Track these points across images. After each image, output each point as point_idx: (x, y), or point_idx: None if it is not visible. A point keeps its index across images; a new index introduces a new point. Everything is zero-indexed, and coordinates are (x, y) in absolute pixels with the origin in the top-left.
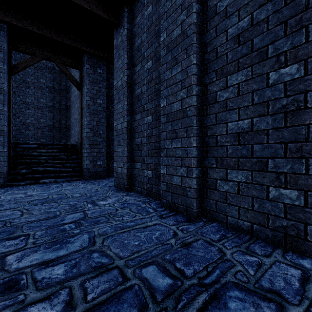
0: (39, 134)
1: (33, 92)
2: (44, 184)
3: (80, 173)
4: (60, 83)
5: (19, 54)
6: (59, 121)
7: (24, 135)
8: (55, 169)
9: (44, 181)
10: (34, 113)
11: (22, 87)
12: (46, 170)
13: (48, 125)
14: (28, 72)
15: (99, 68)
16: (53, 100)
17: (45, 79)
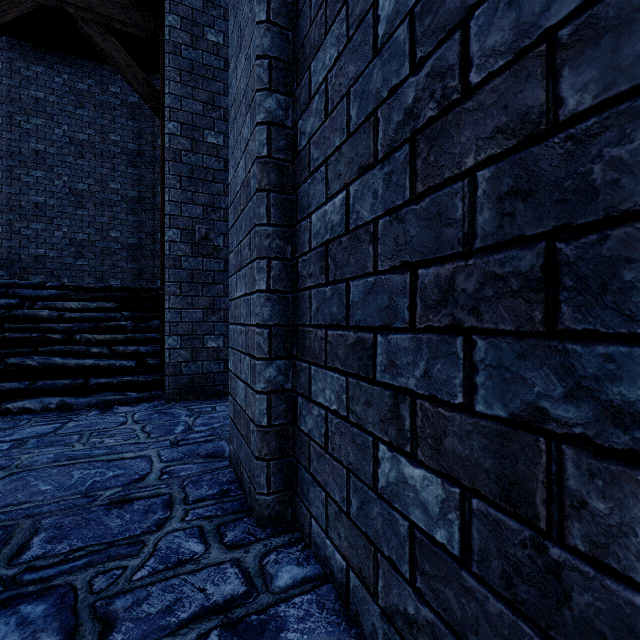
0: (107, 267)
1: (93, 167)
2: (14, 418)
3: (155, 377)
4: (154, 141)
5: (60, 75)
6: (153, 235)
7: (72, 271)
8: (79, 364)
9: (22, 405)
10: (95, 216)
11: (67, 156)
12: (49, 365)
13: (126, 245)
14: (80, 118)
15: (212, 27)
16: (140, 184)
17: (120, 133)
